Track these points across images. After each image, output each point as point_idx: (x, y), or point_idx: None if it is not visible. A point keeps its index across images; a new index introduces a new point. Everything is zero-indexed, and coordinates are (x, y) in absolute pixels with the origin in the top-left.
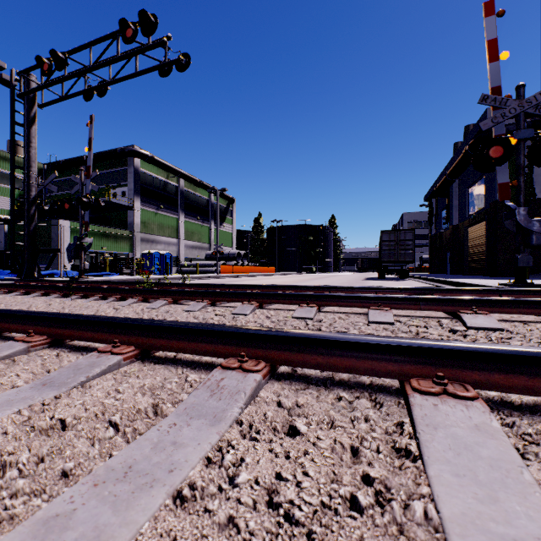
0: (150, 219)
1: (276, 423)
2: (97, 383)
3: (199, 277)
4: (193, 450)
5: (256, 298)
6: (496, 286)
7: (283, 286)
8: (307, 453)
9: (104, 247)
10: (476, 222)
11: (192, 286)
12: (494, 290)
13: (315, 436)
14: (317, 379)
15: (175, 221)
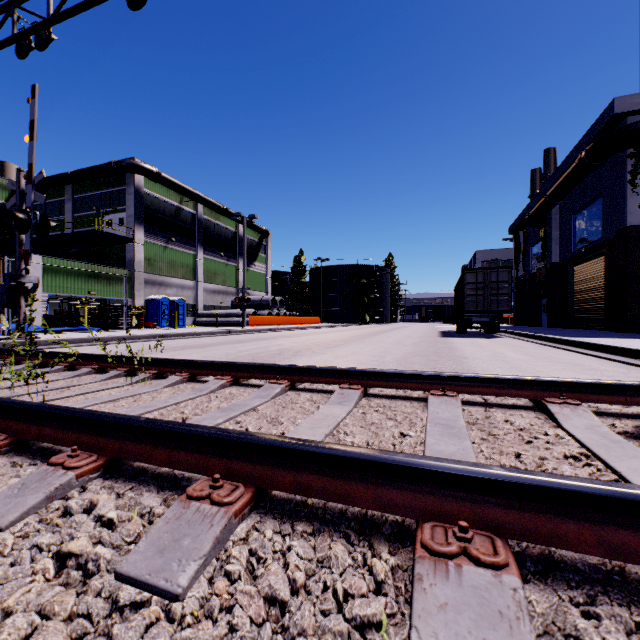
0: (158, 255)
1: None
2: None
3: (215, 333)
4: None
5: (247, 460)
6: None
7: (335, 370)
8: None
9: (92, 291)
10: (587, 259)
11: (155, 365)
12: None
13: None
14: None
15: (191, 258)
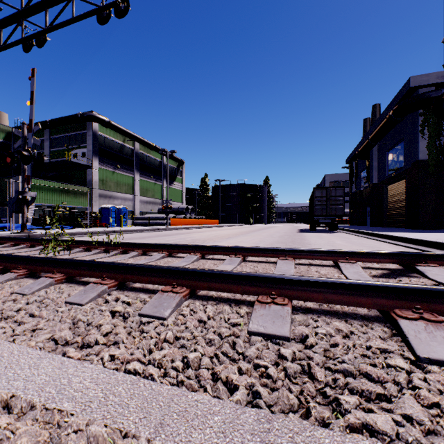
0: (108, 177)
1: None
2: None
3: (149, 230)
4: None
5: (186, 279)
6: None
7: (227, 247)
8: None
9: (64, 202)
10: (395, 181)
11: (121, 246)
12: None
13: None
14: None
15: (131, 179)
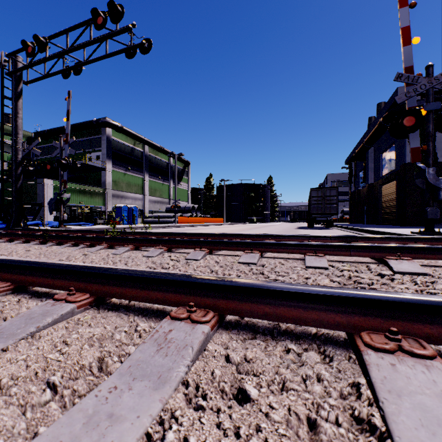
0: (120, 178)
1: (225, 386)
2: (47, 333)
3: (160, 227)
4: (130, 426)
5: (207, 245)
6: (409, 235)
7: (230, 234)
8: (259, 429)
9: (81, 201)
10: (388, 181)
11: (152, 235)
12: (410, 238)
13: (267, 404)
14: (264, 328)
15: (140, 180)
